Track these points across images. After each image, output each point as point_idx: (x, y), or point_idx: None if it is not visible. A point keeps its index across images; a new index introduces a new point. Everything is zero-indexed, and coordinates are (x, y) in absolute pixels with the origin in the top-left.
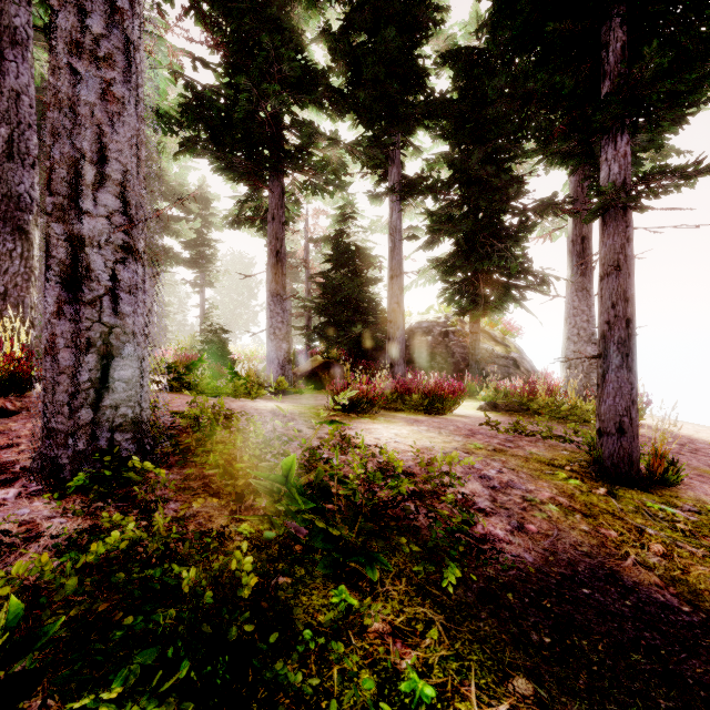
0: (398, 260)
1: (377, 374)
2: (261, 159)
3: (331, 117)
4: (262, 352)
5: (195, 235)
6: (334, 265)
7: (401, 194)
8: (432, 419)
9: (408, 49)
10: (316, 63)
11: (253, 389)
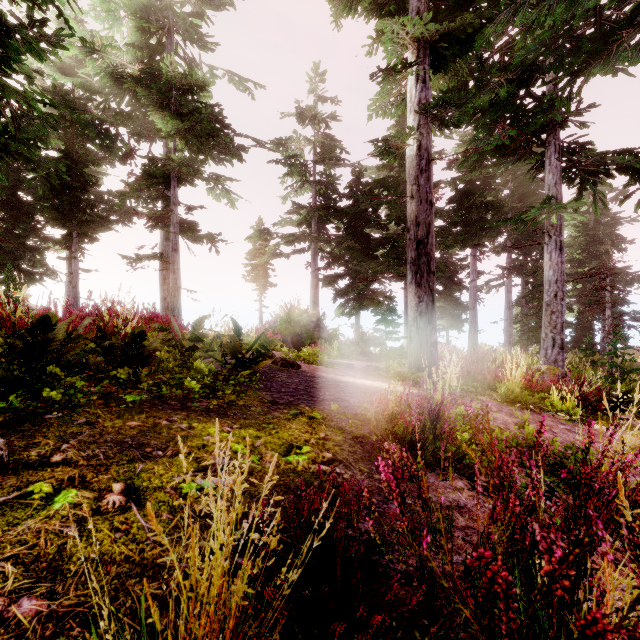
0: None
1: None
2: None
3: None
4: None
5: None
6: None
7: None
8: None
9: None
10: None
11: None
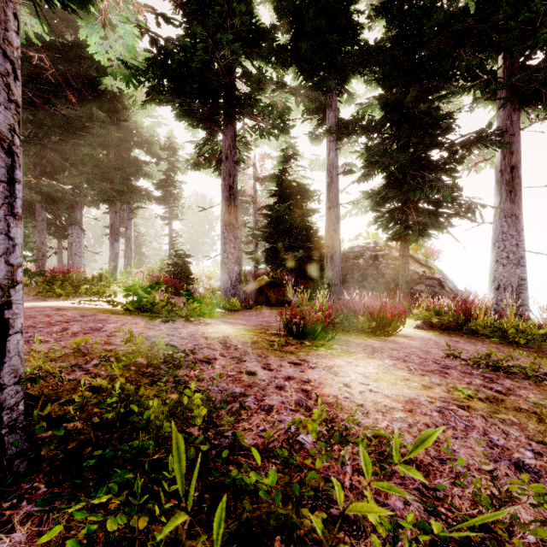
0: (335, 192)
1: (315, 292)
2: (216, 106)
3: (276, 70)
4: (218, 272)
5: (163, 176)
6: (278, 199)
7: (337, 135)
8: (386, 346)
9: (345, 5)
10: (263, 23)
11: (207, 311)
